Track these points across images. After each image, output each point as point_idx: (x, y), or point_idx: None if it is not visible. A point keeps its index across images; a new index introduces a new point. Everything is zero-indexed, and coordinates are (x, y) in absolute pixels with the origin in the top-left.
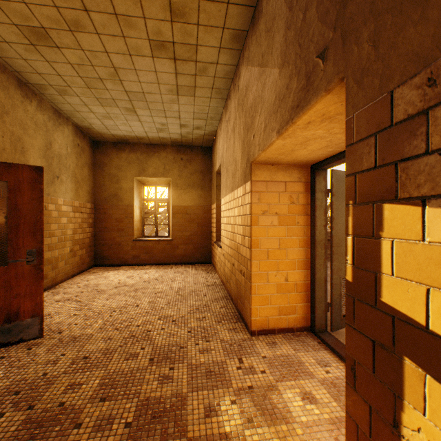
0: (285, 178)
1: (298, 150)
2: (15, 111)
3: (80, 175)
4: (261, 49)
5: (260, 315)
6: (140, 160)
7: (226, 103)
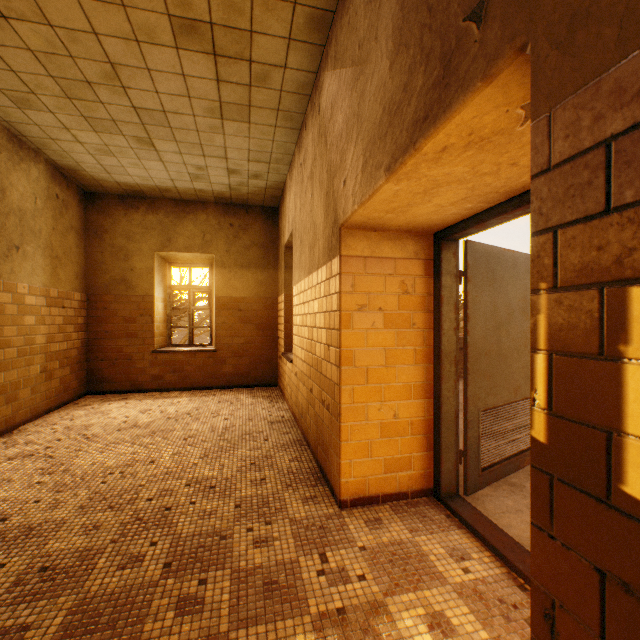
0: (394, 252)
1: (418, 205)
2: None
3: (61, 246)
4: (357, 35)
5: (354, 474)
6: (165, 225)
7: (300, 136)
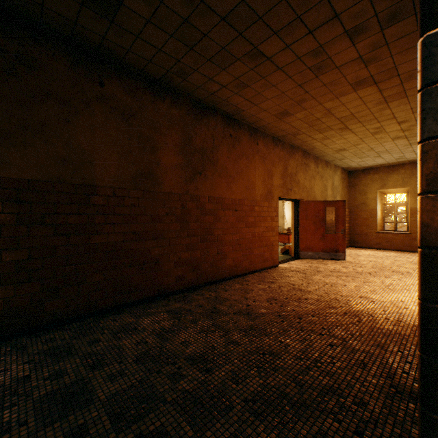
0: None
1: None
2: (324, 175)
3: (343, 194)
4: None
5: None
6: (381, 178)
7: None
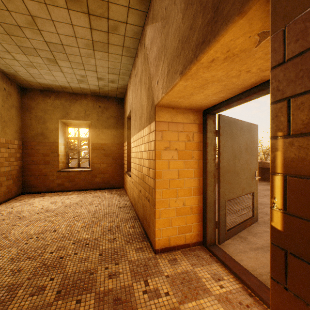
0: (183, 120)
1: (196, 94)
2: None
3: (7, 115)
4: (164, 3)
5: (162, 235)
6: (64, 106)
7: (134, 60)
